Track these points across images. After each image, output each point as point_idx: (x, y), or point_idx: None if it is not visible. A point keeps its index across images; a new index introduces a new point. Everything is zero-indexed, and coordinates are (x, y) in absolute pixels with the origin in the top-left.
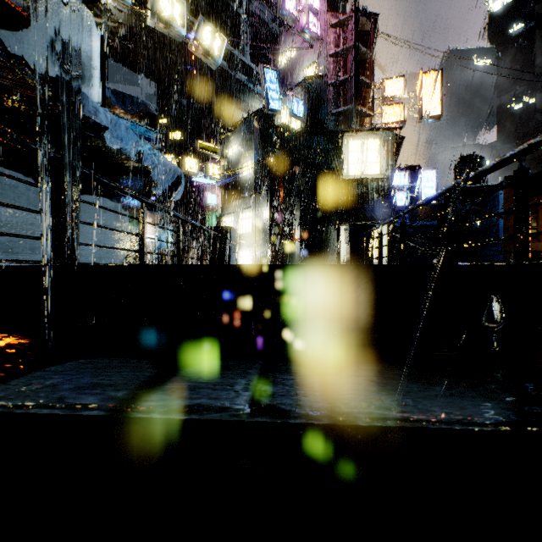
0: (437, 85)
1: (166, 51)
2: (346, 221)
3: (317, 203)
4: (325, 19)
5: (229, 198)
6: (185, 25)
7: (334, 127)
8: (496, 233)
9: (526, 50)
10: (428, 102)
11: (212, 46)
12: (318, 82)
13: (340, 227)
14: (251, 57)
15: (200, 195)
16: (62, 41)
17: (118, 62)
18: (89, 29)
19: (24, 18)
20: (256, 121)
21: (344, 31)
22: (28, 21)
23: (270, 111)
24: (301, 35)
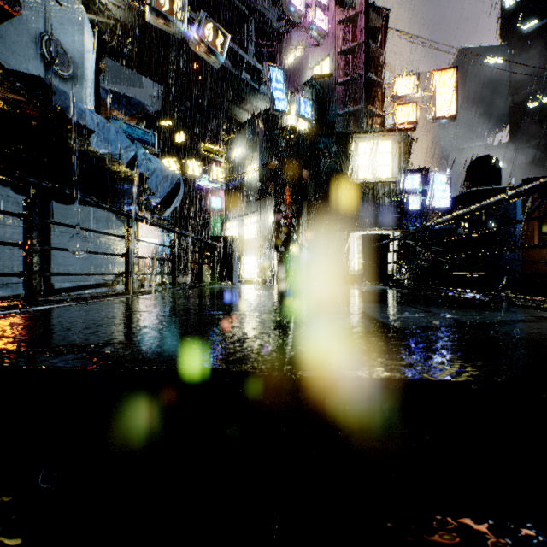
0: (452, 83)
1: (169, 50)
2: (356, 227)
3: (325, 208)
4: (334, 15)
5: (234, 202)
6: (185, 21)
7: (342, 128)
8: (513, 238)
9: (540, 47)
10: (443, 102)
11: (215, 43)
12: (326, 81)
13: (349, 233)
14: (256, 56)
15: (204, 198)
16: (49, 37)
17: (121, 63)
18: (81, 24)
19: (4, 10)
20: (261, 122)
21: (353, 28)
22: (8, 13)
23: (276, 112)
24: (308, 33)
